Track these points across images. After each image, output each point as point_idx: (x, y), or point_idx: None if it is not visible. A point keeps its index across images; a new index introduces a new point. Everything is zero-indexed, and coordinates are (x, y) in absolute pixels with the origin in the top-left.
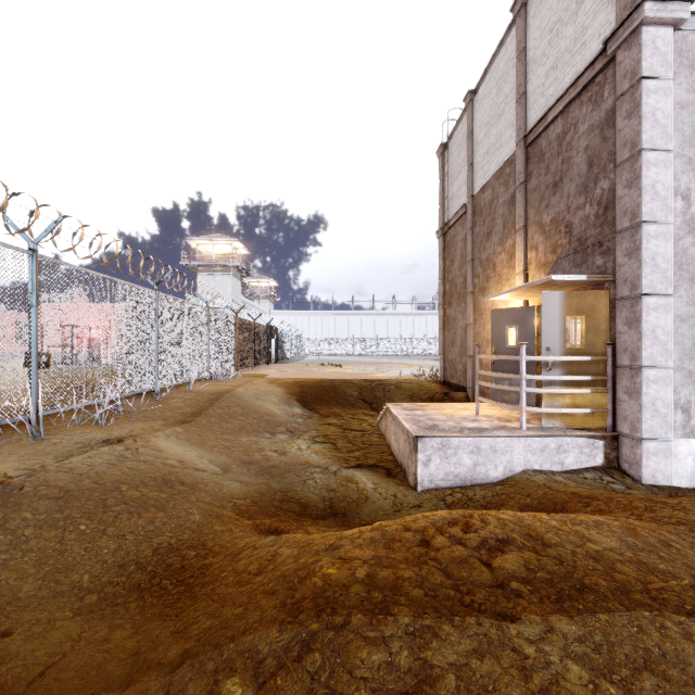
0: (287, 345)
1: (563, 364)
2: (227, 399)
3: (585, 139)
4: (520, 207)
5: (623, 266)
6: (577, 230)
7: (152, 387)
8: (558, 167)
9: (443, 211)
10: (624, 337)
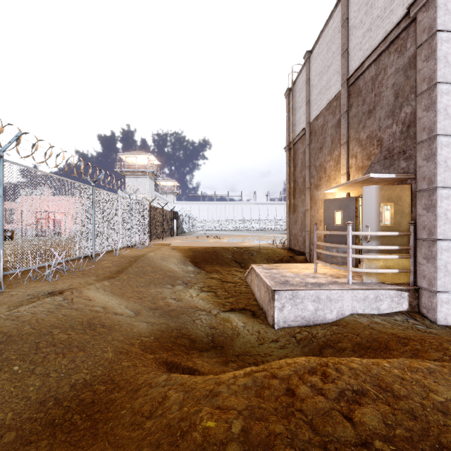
0: (184, 224)
1: (378, 237)
2: (142, 260)
3: (393, 78)
4: (344, 129)
5: (422, 167)
6: (386, 143)
7: (90, 252)
8: (372, 99)
9: (289, 133)
10: (423, 218)
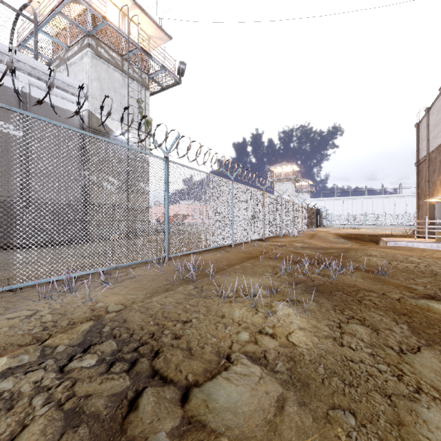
0: (323, 219)
1: None
2: (317, 236)
3: None
4: None
5: None
6: None
7: (292, 231)
8: None
9: (417, 154)
10: None
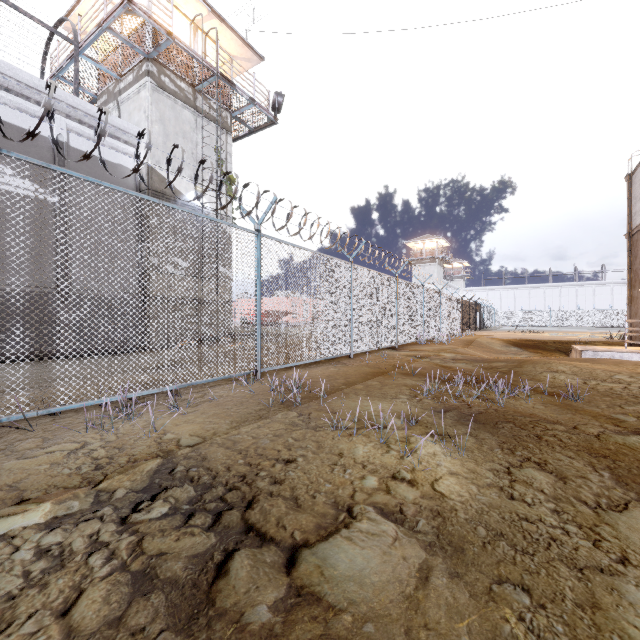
0: (485, 317)
1: None
2: (476, 342)
3: None
4: None
5: None
6: None
7: (439, 335)
8: None
9: (629, 220)
10: None
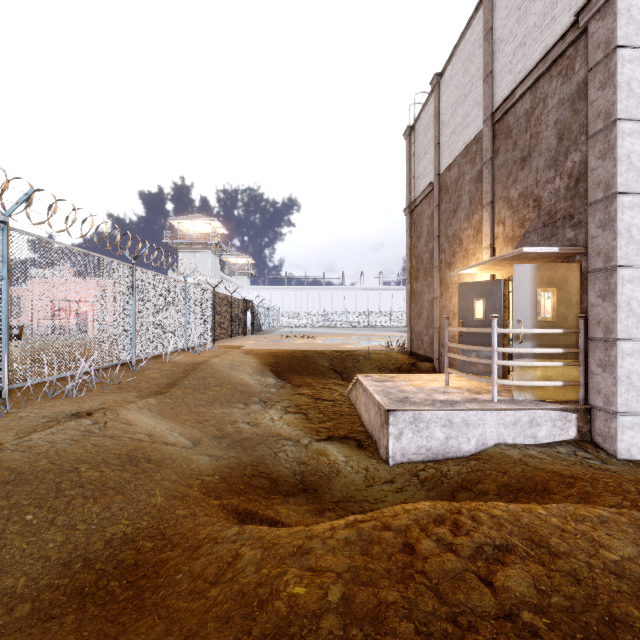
0: (262, 318)
1: (534, 336)
2: (202, 369)
3: (555, 113)
4: (487, 184)
5: (597, 238)
6: (546, 204)
7: (130, 358)
8: (526, 142)
9: (410, 190)
10: (598, 309)
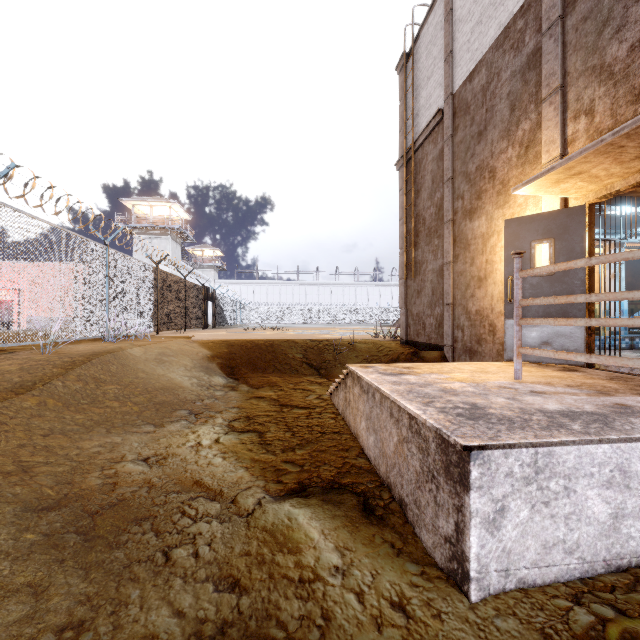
0: (228, 311)
1: None
2: (103, 362)
3: None
4: (552, 60)
5: None
6: None
7: None
8: None
9: (405, 135)
10: None
